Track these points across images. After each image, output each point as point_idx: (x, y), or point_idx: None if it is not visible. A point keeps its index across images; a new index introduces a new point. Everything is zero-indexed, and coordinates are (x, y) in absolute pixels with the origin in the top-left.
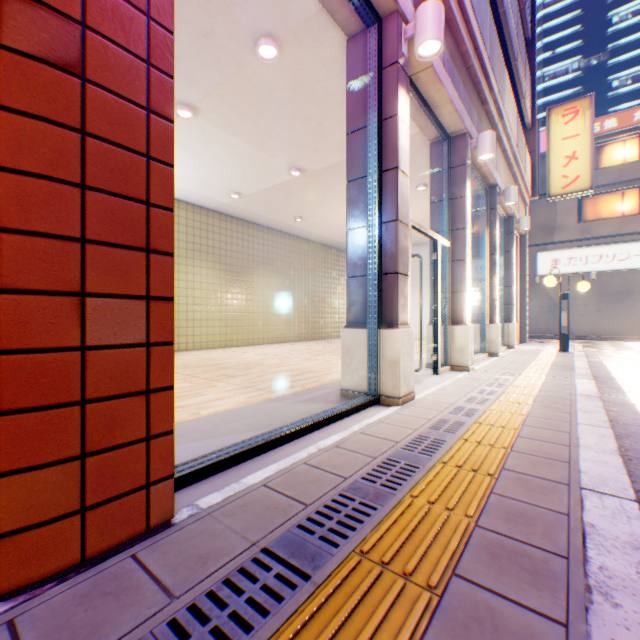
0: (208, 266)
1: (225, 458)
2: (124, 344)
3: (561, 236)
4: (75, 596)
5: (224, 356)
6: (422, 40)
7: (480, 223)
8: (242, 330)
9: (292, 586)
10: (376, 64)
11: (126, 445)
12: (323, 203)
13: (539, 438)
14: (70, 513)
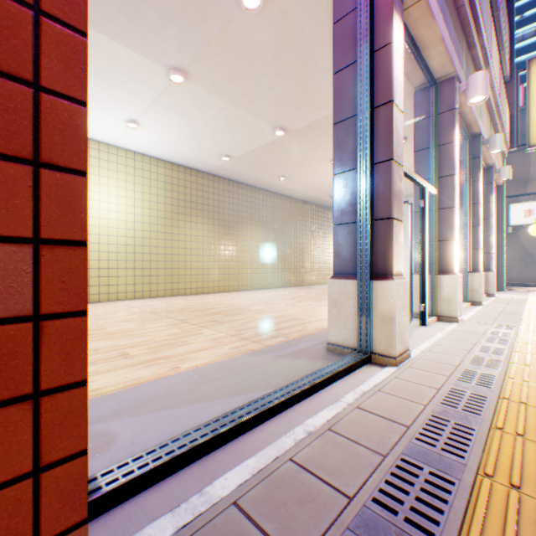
0: (203, 222)
1: (188, 450)
2: None
3: (535, 187)
4: None
5: (215, 301)
6: None
7: (462, 173)
8: (232, 277)
9: None
10: None
11: None
12: (304, 162)
13: None
14: None
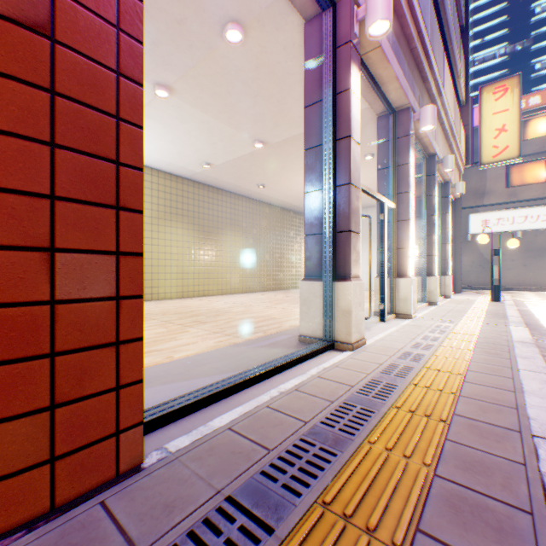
0: (183, 227)
1: (194, 401)
2: (94, 298)
3: (490, 199)
4: None
5: (197, 304)
6: (373, 20)
7: (421, 188)
8: (212, 282)
9: (255, 541)
10: (331, 43)
11: (96, 395)
12: (282, 172)
13: (484, 383)
14: (39, 463)
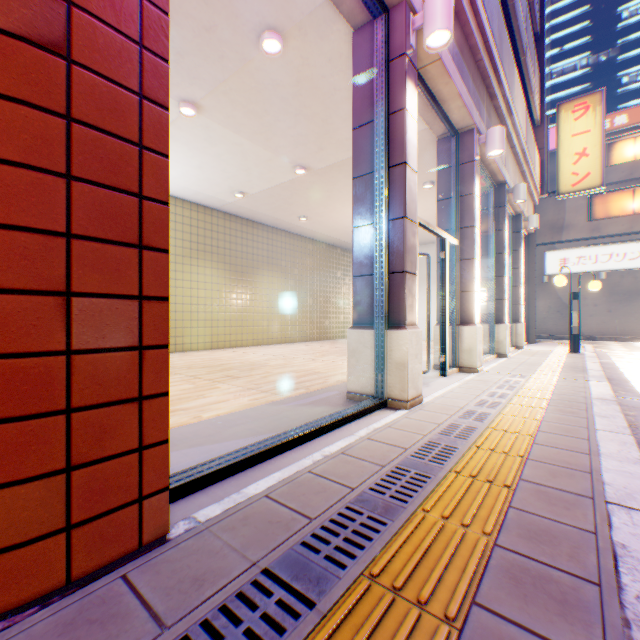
0: (212, 266)
1: (225, 466)
2: (114, 347)
3: (570, 235)
4: (57, 624)
5: (228, 357)
6: (431, 30)
7: (488, 221)
8: (246, 330)
9: (295, 615)
10: (383, 56)
11: (116, 456)
12: (328, 202)
13: (556, 445)
14: (54, 532)
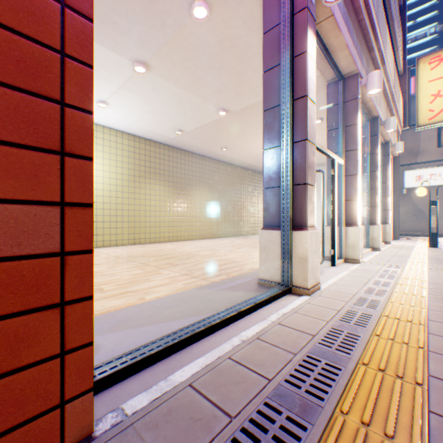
0: (160, 183)
1: (156, 352)
2: (32, 254)
3: (424, 158)
4: None
5: (170, 248)
6: None
7: (365, 147)
8: (184, 229)
9: None
10: (288, 11)
11: (34, 364)
12: (242, 136)
13: None
14: None
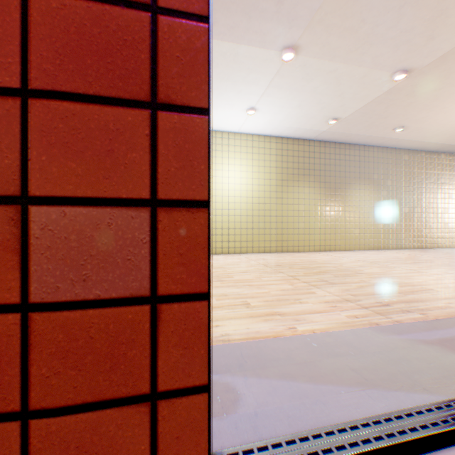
0: (307, 186)
1: None
2: (103, 298)
3: None
4: None
5: (320, 259)
6: None
7: None
8: (336, 237)
9: None
10: None
11: None
12: (429, 104)
13: None
14: None
